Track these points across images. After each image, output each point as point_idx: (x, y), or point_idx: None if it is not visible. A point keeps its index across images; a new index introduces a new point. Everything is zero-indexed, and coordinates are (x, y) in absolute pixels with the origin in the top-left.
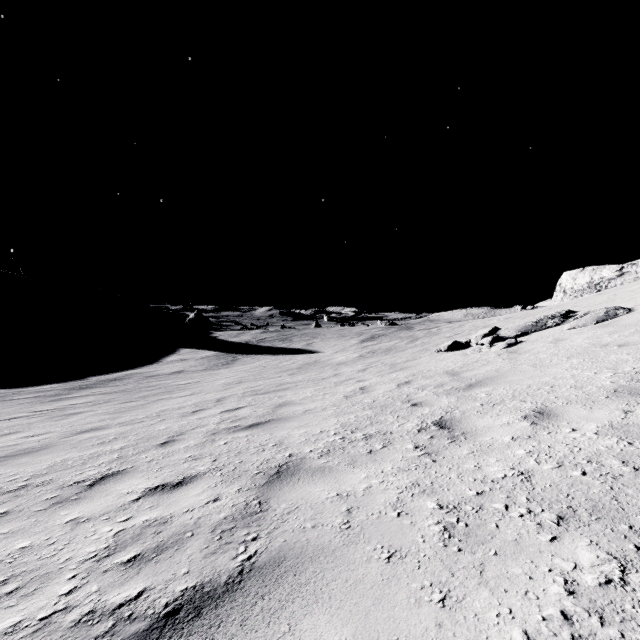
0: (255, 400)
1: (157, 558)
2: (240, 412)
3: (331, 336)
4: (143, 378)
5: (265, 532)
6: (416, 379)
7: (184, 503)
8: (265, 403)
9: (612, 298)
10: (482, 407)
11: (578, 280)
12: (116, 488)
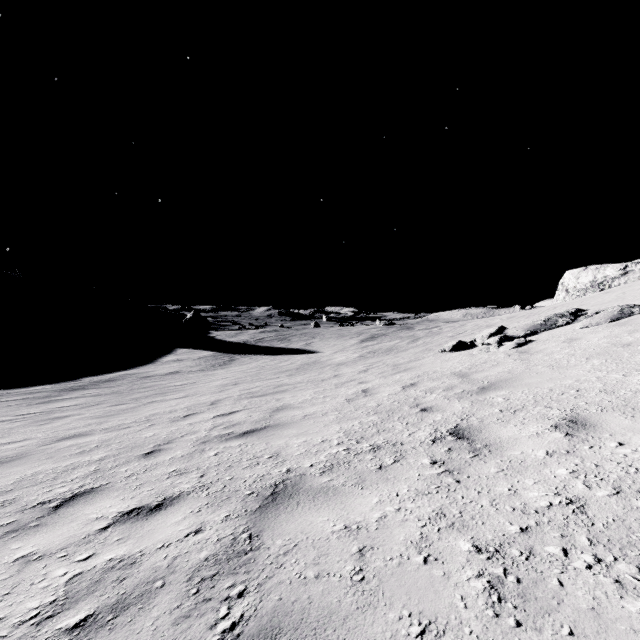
0: (251, 403)
1: (113, 623)
2: (234, 417)
3: (330, 336)
4: (137, 379)
5: (255, 583)
6: (422, 381)
7: (160, 535)
8: (262, 407)
9: (622, 296)
10: (502, 414)
11: (581, 279)
12: (84, 512)
